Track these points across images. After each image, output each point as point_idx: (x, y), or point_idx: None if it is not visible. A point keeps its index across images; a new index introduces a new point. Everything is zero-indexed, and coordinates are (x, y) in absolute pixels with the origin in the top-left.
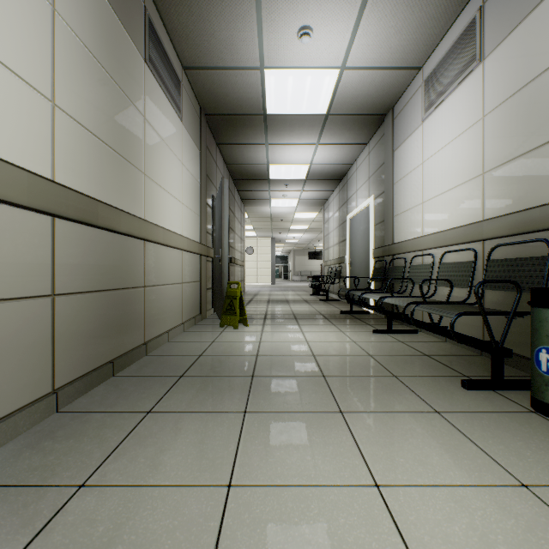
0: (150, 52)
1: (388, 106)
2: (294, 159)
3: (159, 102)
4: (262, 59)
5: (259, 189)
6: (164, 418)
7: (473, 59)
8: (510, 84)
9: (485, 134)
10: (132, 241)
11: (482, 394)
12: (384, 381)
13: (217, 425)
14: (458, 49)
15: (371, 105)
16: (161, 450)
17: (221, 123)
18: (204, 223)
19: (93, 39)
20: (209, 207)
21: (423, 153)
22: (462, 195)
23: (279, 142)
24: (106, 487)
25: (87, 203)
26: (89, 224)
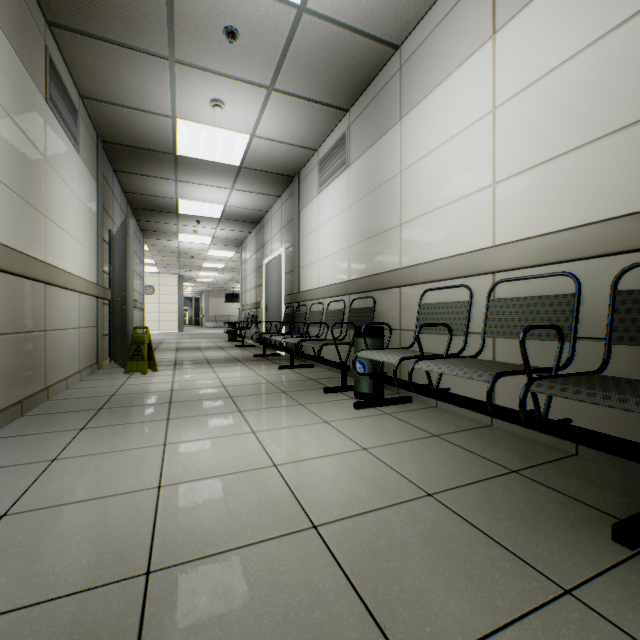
0: (51, 91)
1: (295, 171)
2: (208, 198)
3: (58, 139)
4: (175, 111)
5: (165, 221)
6: (99, 429)
7: (345, 163)
8: (361, 190)
9: (350, 219)
10: (36, 285)
11: (333, 394)
12: (275, 395)
13: (148, 427)
14: (337, 150)
15: (281, 168)
16: (108, 441)
17: (123, 153)
18: (101, 262)
19: (6, 96)
20: (106, 242)
21: (318, 220)
22: (340, 259)
23: (191, 181)
24: (76, 457)
25: (6, 253)
26: (7, 271)
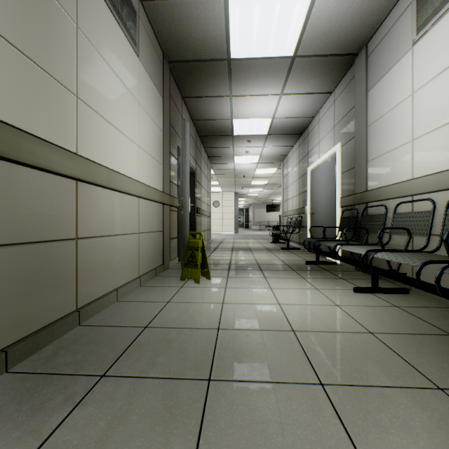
0: None
1: (361, 43)
2: (257, 112)
3: (103, 19)
4: None
5: (224, 145)
6: None
7: None
8: None
9: None
10: (53, 179)
11: None
12: (431, 403)
13: None
14: None
15: (343, 42)
16: None
17: (185, 72)
18: (167, 172)
19: None
20: (174, 157)
21: (413, 81)
22: None
23: (243, 93)
24: None
25: None
26: None
